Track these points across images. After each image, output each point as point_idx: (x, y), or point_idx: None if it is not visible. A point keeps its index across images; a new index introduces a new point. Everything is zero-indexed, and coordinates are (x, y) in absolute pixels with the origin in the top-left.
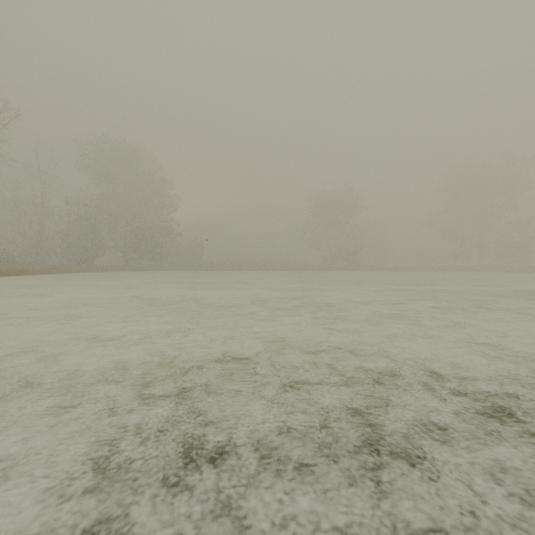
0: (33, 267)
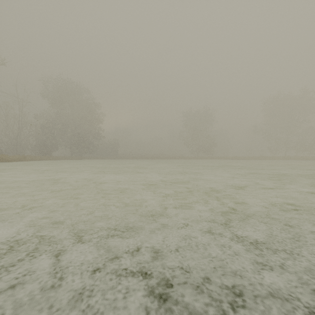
0: (9, 157)
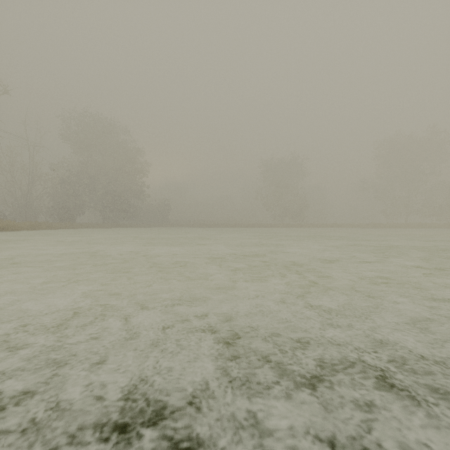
0: (17, 224)
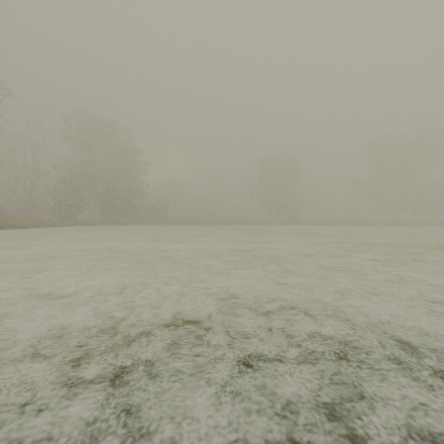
0: (23, 222)
